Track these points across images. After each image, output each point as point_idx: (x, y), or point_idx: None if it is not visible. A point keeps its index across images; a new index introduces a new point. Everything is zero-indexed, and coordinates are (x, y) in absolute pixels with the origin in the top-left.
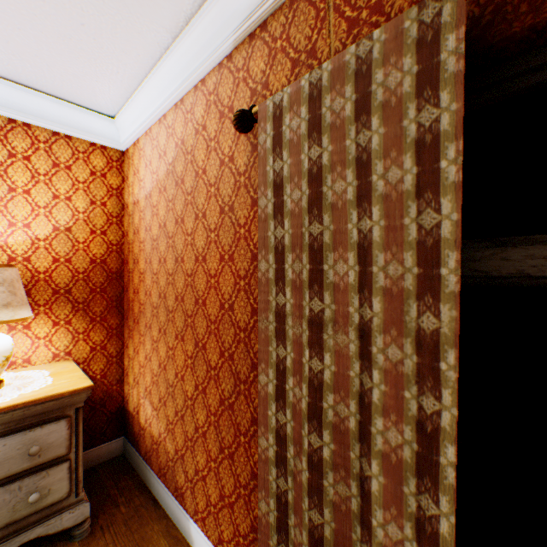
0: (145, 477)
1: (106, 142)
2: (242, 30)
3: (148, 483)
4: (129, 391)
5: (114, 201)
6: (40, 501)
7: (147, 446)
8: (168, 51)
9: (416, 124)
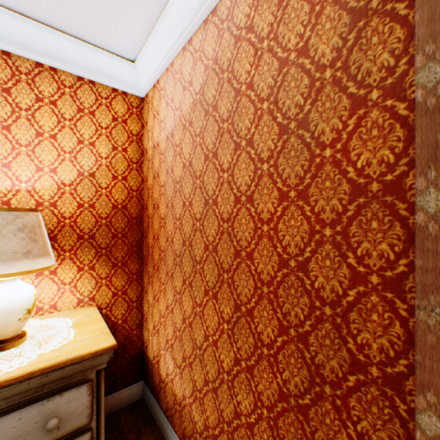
0: (166, 435)
1: (126, 87)
2: None
3: None
4: (148, 338)
5: (134, 147)
6: None
7: (168, 402)
8: None
9: None
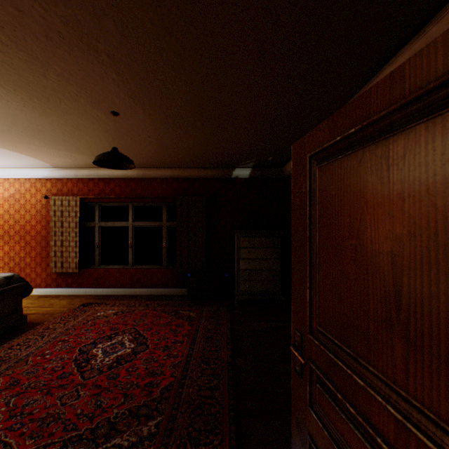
0: None
1: None
2: (45, 177)
3: None
4: None
5: None
6: None
7: None
8: (17, 169)
9: (76, 209)
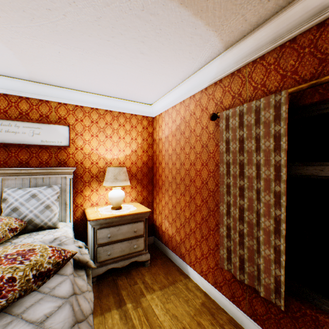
0: (165, 251)
1: (148, 114)
2: (211, 82)
3: (166, 254)
4: (156, 217)
5: (150, 138)
6: (136, 248)
7: (166, 239)
8: (180, 85)
9: (273, 130)
